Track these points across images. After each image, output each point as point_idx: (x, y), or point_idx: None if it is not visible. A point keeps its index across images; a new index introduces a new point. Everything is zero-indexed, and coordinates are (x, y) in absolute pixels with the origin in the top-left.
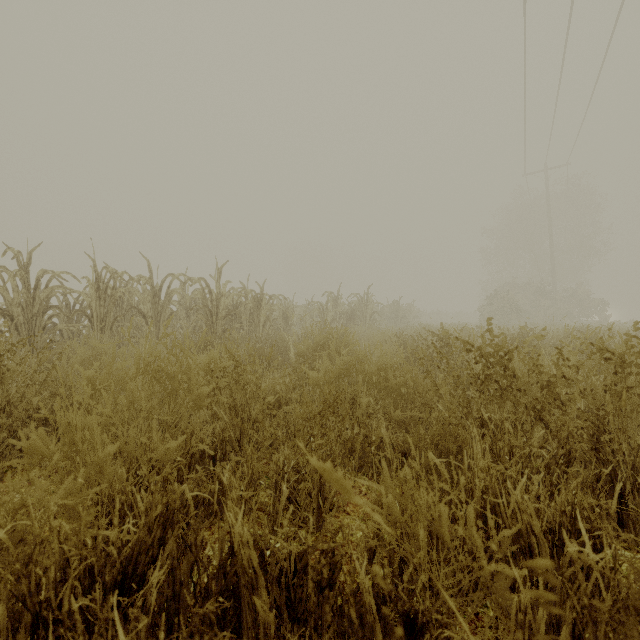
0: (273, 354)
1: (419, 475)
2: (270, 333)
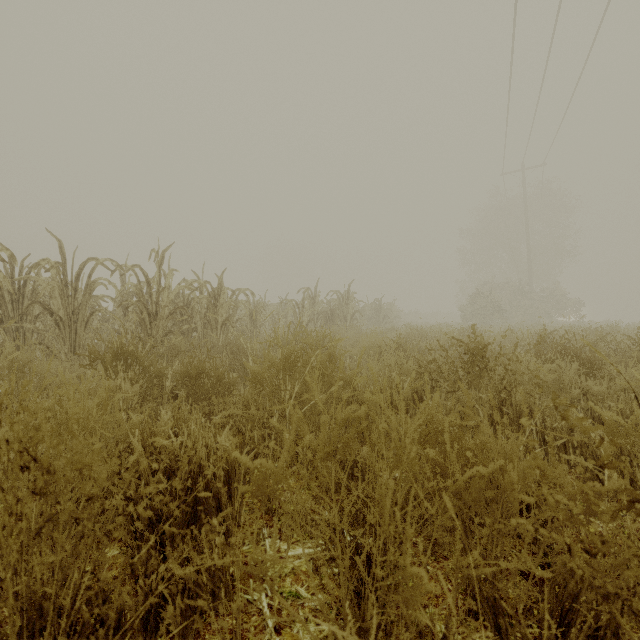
0: (218, 373)
1: None
2: (229, 337)
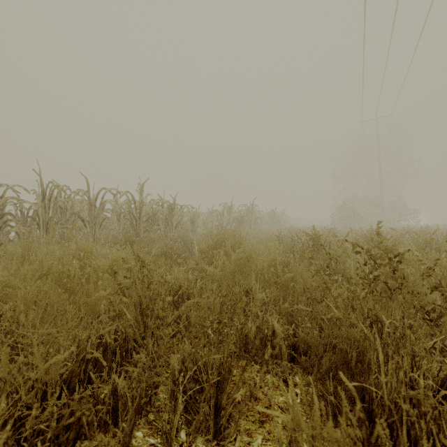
0: (180, 250)
1: (317, 381)
2: (180, 233)
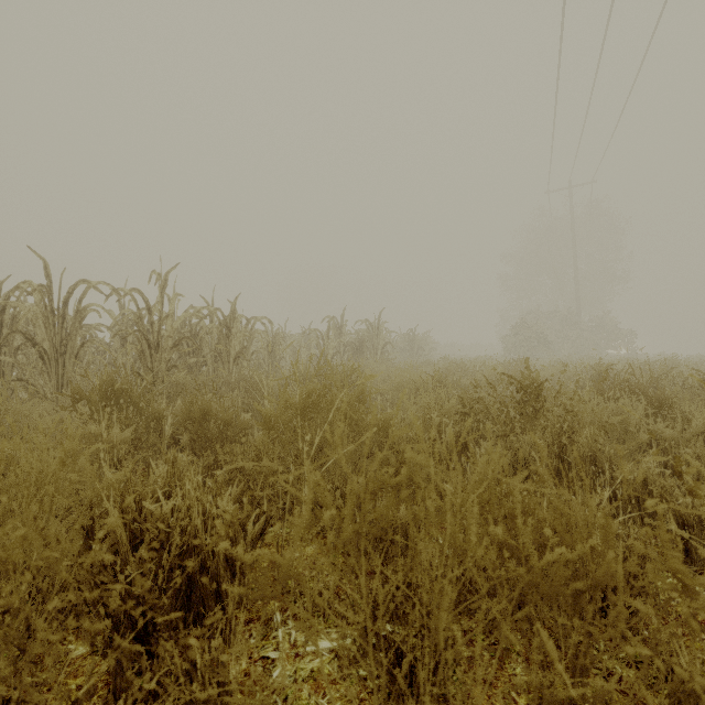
0: (226, 415)
1: None
2: (242, 372)
